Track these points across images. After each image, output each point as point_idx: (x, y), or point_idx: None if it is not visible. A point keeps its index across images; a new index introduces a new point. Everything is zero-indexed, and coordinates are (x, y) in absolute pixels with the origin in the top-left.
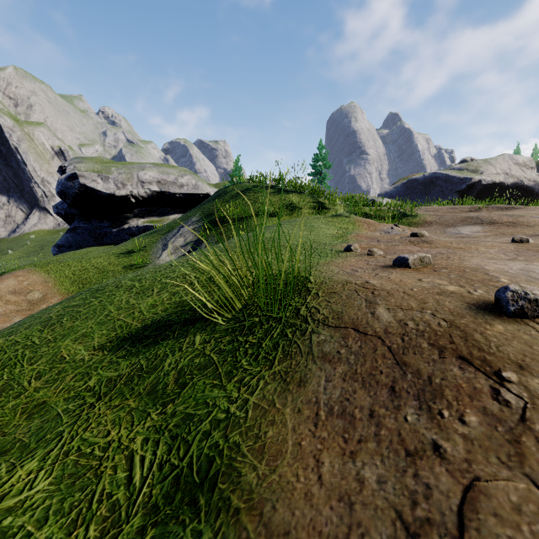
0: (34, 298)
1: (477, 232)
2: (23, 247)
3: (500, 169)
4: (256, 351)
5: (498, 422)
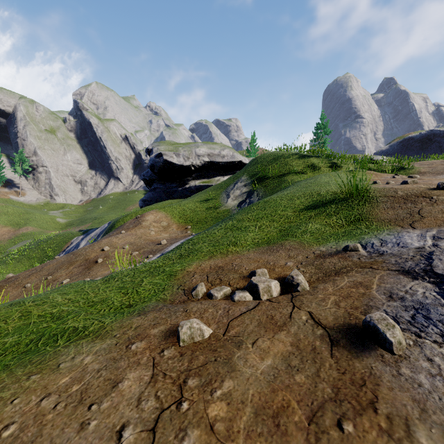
0: (164, 225)
1: None
2: (107, 204)
3: None
4: (358, 205)
5: (429, 202)
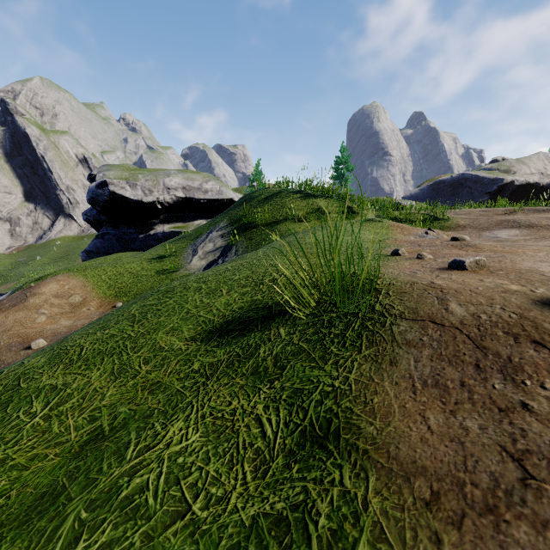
0: (75, 301)
1: (516, 235)
2: (49, 253)
3: (535, 169)
4: (341, 340)
5: None
